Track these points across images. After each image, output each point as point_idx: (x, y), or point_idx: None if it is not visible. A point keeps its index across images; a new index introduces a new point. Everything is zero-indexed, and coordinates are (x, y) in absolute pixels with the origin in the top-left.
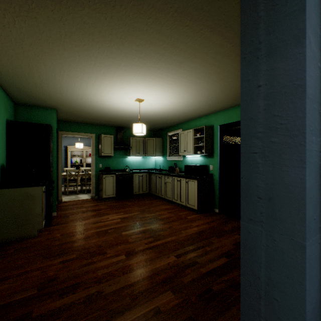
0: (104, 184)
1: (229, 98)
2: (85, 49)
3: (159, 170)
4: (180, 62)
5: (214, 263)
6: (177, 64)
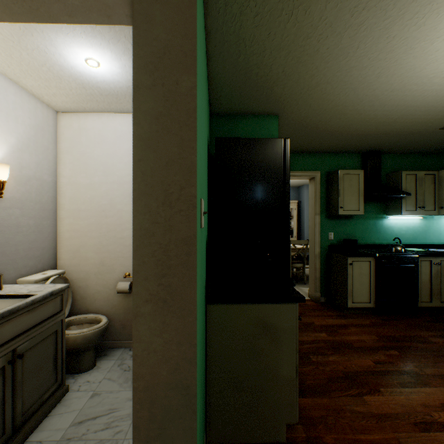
0: (349, 278)
1: None
2: None
3: None
4: None
5: None
6: None
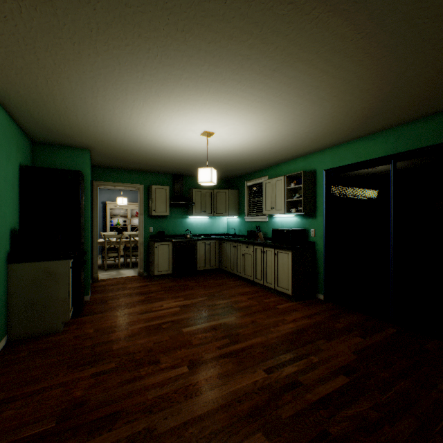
0: (156, 256)
1: (343, 127)
2: (127, 52)
3: (233, 236)
4: (274, 70)
5: (327, 384)
6: (269, 73)
